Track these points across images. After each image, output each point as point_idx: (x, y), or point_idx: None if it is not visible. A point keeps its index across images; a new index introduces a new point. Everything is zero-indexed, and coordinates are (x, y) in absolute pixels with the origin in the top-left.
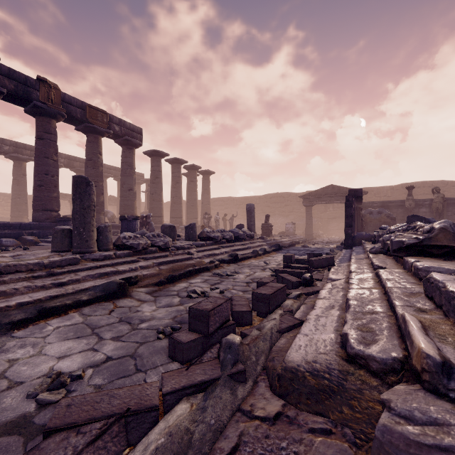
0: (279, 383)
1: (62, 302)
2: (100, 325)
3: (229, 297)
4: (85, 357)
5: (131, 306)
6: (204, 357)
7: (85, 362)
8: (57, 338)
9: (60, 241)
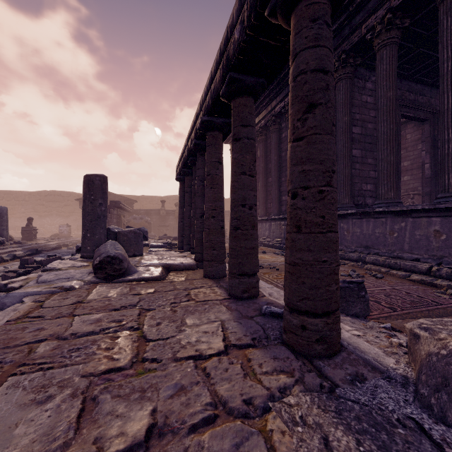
0: None
1: None
2: None
3: None
4: None
5: None
6: None
7: None
8: None
9: None
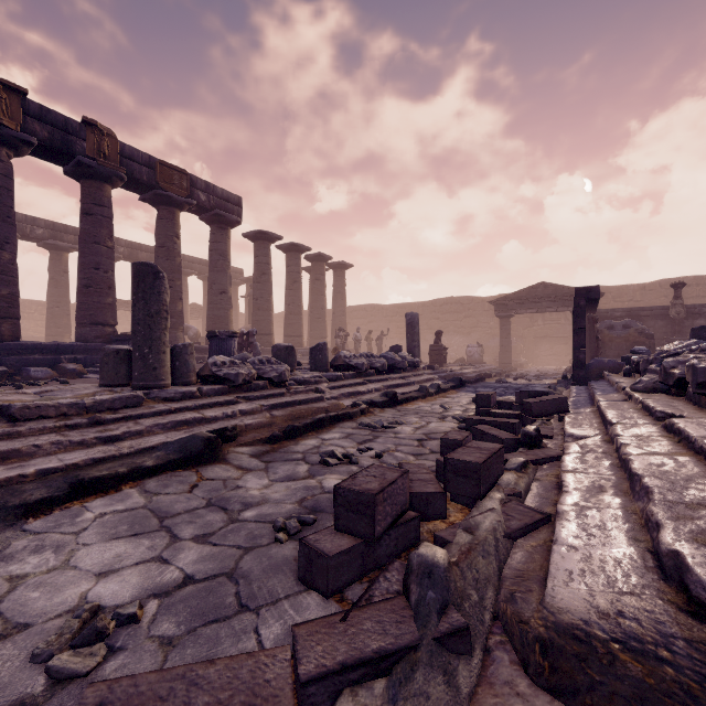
0: (548, 661)
1: (111, 470)
2: (174, 511)
3: (393, 465)
4: (146, 574)
5: (227, 477)
6: (374, 591)
7: (145, 585)
8: (100, 534)
9: (113, 369)
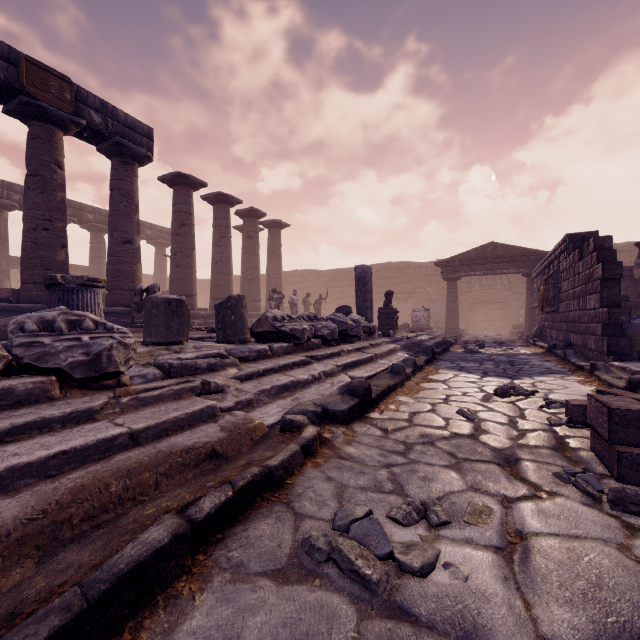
0: None
1: None
2: None
3: None
4: None
5: None
6: None
7: None
8: None
9: None
